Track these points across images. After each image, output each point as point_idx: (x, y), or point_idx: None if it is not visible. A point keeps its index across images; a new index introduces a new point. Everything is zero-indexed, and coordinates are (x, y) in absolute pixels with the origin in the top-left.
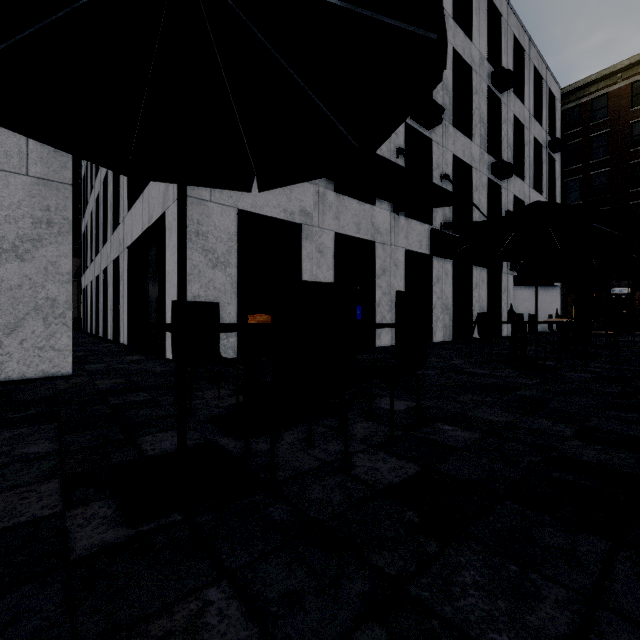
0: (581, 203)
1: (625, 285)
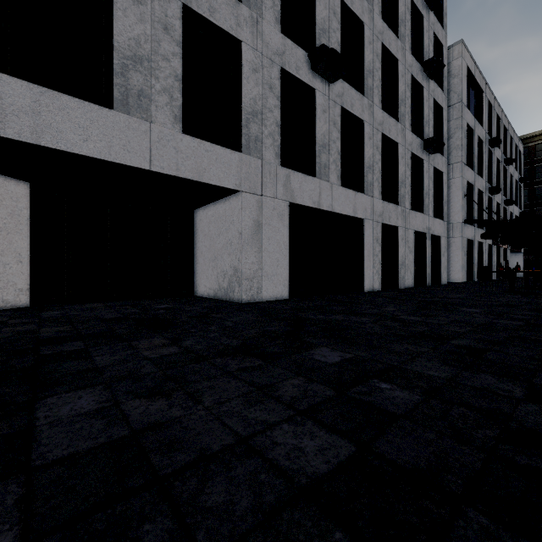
0: (529, 203)
1: None
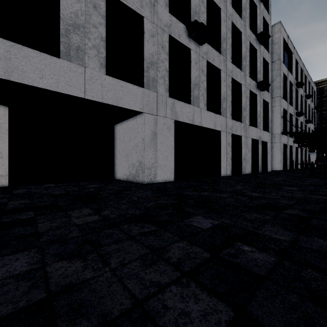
0: (319, 122)
1: None
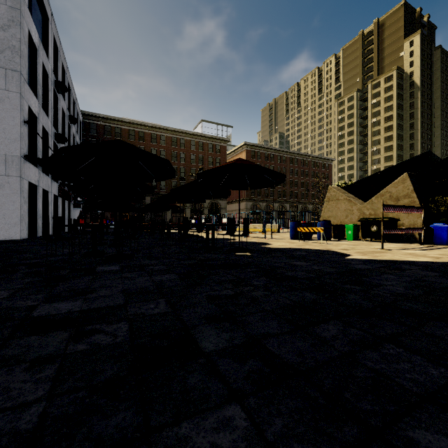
0: None
1: None
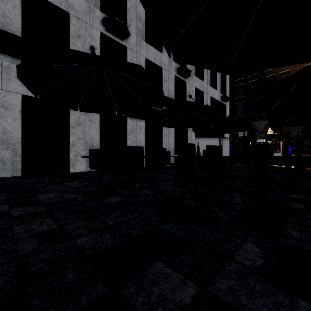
0: (244, 97)
1: (263, 138)
